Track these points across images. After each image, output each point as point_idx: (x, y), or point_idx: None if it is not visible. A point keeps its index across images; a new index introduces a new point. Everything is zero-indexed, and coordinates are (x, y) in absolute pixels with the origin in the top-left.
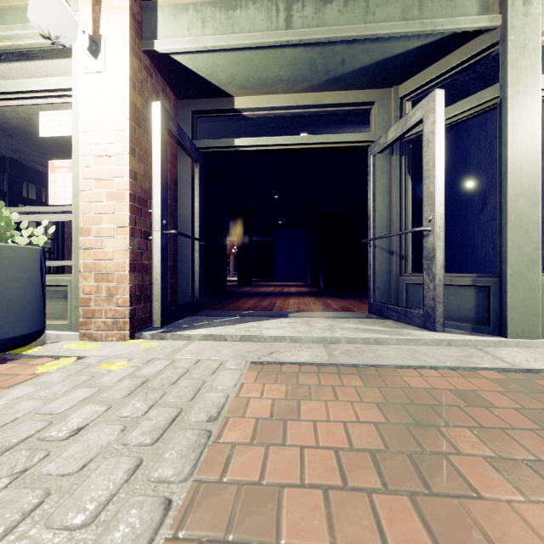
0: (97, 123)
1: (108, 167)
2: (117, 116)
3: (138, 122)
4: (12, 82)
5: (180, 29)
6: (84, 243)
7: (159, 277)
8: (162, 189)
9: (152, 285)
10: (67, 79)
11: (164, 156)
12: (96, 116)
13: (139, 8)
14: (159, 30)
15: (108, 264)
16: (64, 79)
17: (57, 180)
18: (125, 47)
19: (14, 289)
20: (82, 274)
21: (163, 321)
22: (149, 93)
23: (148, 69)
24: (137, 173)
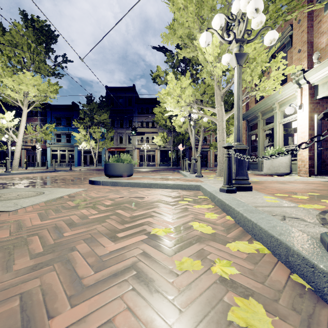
0: (301, 124)
1: (303, 135)
2: (305, 122)
3: (312, 120)
4: (286, 118)
5: (324, 90)
6: (299, 153)
7: (316, 161)
8: (317, 137)
9: (314, 163)
10: (296, 114)
11: (318, 128)
12: (301, 123)
13: (313, 89)
14: (318, 92)
15: (303, 158)
16: (295, 114)
17: (295, 138)
18: (307, 104)
19: (283, 163)
20: (298, 161)
21: (318, 173)
22: (318, 109)
23: (317, 102)
24: (311, 134)
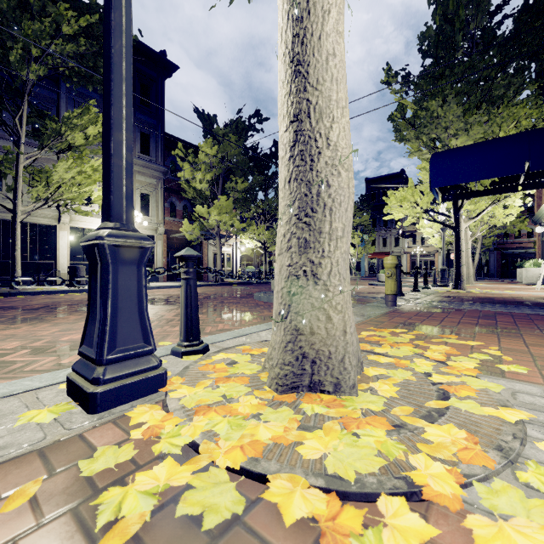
0: None
1: None
2: None
3: None
4: None
5: None
6: None
7: None
8: None
9: None
10: None
11: None
12: None
13: None
14: None
15: None
16: None
17: None
18: None
19: (537, 275)
20: None
21: None
22: None
23: None
24: None
